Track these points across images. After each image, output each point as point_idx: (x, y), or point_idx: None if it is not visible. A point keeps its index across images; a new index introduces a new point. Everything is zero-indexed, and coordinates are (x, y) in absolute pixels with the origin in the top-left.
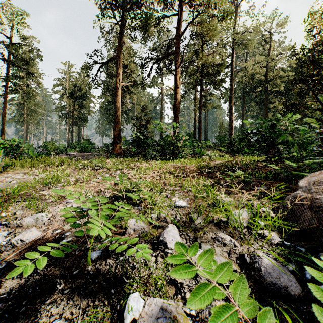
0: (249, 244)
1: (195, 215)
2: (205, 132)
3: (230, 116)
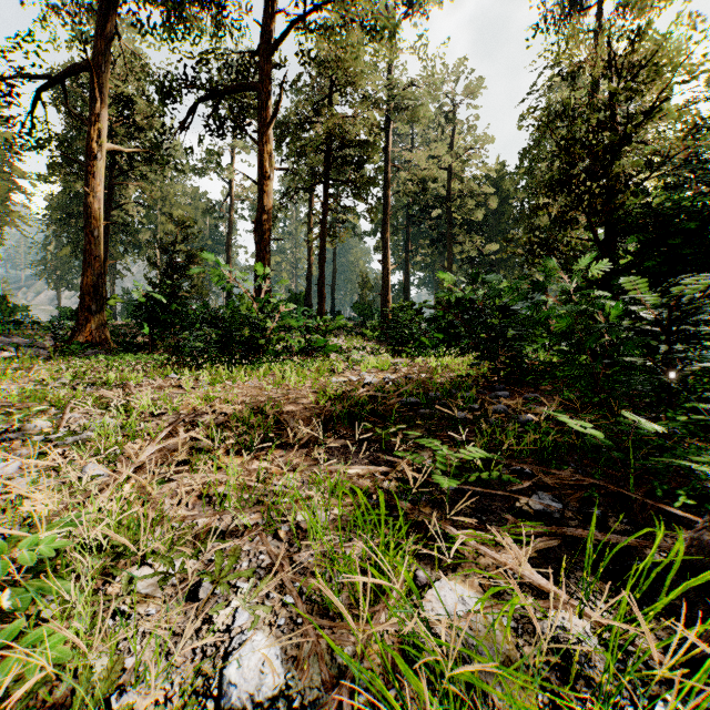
0: None
1: None
2: (332, 294)
3: (384, 263)
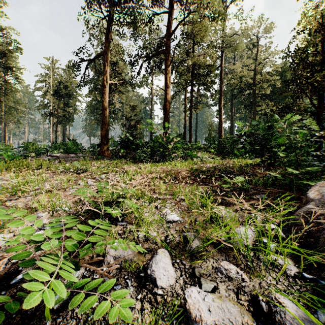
0: (260, 277)
1: (190, 234)
2: (195, 134)
3: (220, 118)
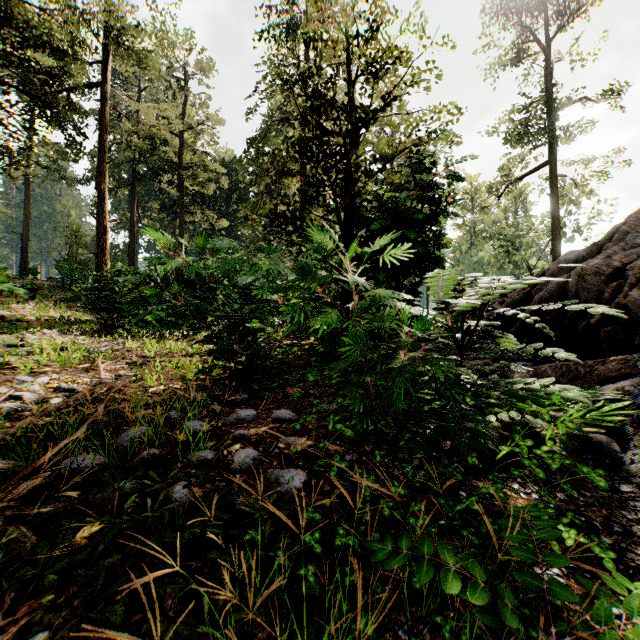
0: None
1: None
2: (23, 246)
3: (100, 217)
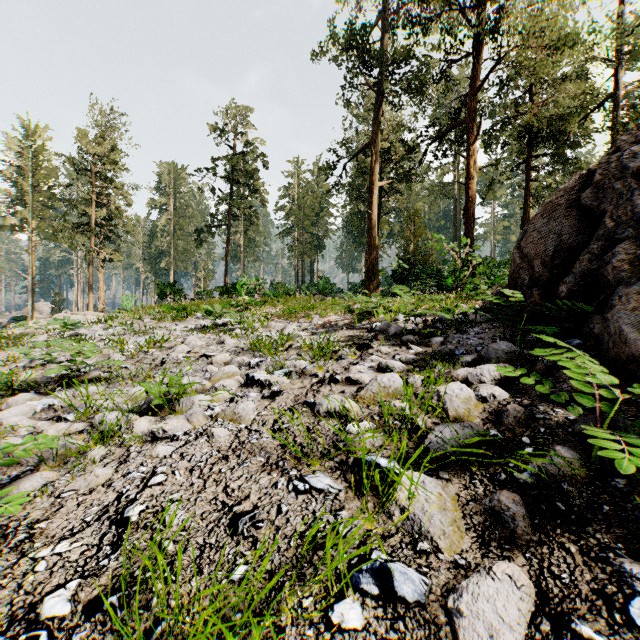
0: None
1: None
2: None
3: None
